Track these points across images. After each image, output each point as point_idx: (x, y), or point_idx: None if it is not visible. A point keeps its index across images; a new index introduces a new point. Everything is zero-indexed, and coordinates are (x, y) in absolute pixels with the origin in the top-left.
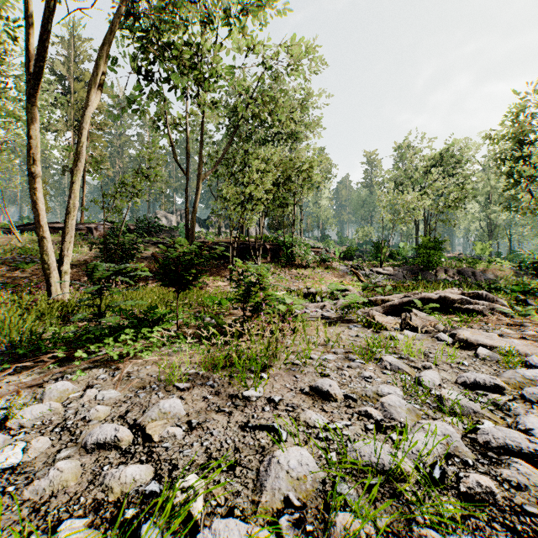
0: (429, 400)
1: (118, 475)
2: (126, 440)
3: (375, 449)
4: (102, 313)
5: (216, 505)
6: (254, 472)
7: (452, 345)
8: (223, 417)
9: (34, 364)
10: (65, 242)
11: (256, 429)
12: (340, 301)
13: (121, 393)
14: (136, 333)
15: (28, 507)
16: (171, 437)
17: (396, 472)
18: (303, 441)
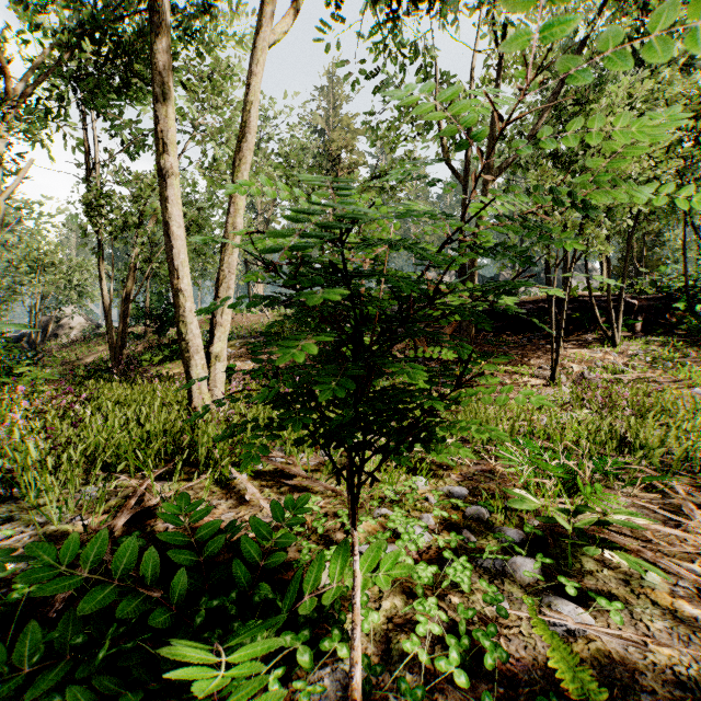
0: None
1: None
2: None
3: None
4: None
5: None
6: None
7: None
8: None
9: None
10: (218, 299)
11: None
12: None
13: None
14: None
15: None
16: None
17: None
18: None
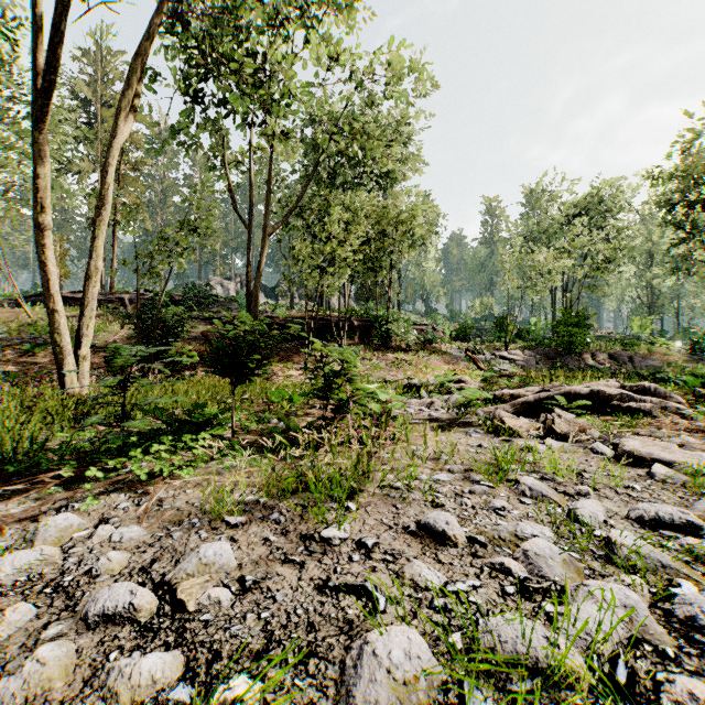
0: (591, 545)
1: (128, 671)
2: (147, 609)
3: (522, 631)
4: (127, 414)
5: None
6: (336, 666)
7: (614, 460)
8: (291, 571)
9: (31, 486)
10: (84, 317)
11: (340, 591)
12: (454, 396)
13: (147, 532)
14: (176, 440)
15: None
16: (213, 604)
17: (557, 672)
18: (411, 613)
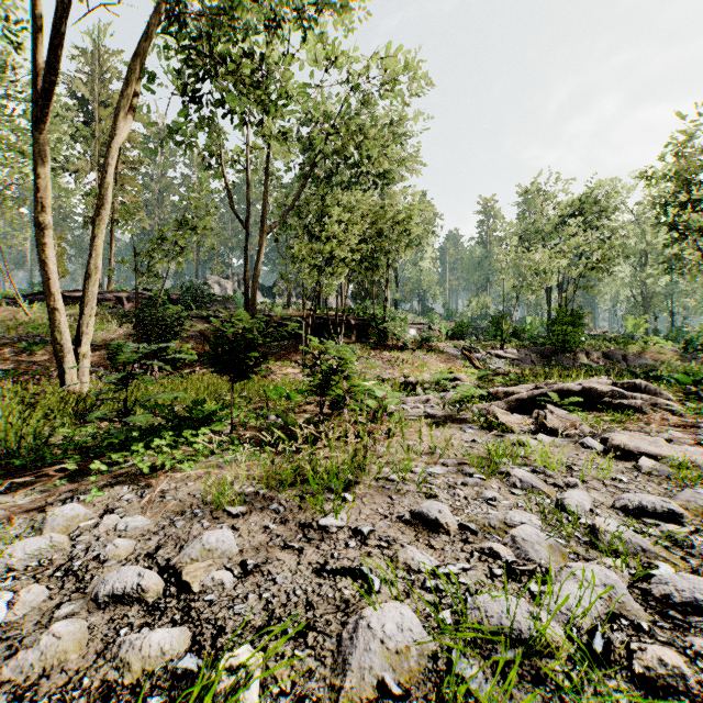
0: (577, 532)
1: (138, 644)
2: (154, 590)
3: (507, 606)
4: (129, 409)
5: (278, 693)
6: (334, 639)
7: (603, 454)
8: (290, 556)
9: (36, 479)
10: (84, 315)
11: (337, 574)
12: (449, 394)
13: (151, 521)
14: (176, 436)
15: (7, 692)
16: (217, 586)
17: (539, 642)
18: (404, 593)
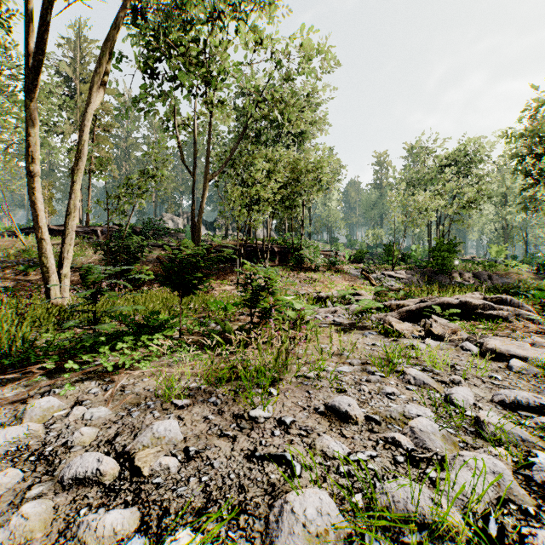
0: (464, 423)
1: (94, 524)
2: (110, 473)
3: (411, 493)
4: (97, 319)
5: None
6: (262, 521)
7: (480, 356)
8: (226, 443)
9: (21, 376)
10: (65, 244)
11: (265, 459)
12: (353, 306)
13: (112, 411)
14: (136, 340)
15: None
16: (163, 470)
17: (441, 526)
18: (321, 477)
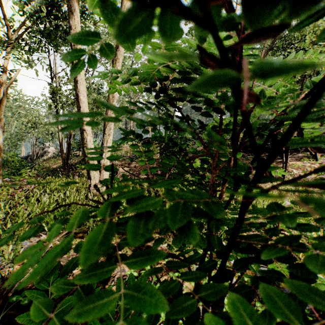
0: None
1: None
2: None
3: None
4: None
5: None
6: None
7: None
8: None
9: None
10: (105, 134)
11: None
12: None
13: None
14: None
15: None
16: None
17: None
18: None
